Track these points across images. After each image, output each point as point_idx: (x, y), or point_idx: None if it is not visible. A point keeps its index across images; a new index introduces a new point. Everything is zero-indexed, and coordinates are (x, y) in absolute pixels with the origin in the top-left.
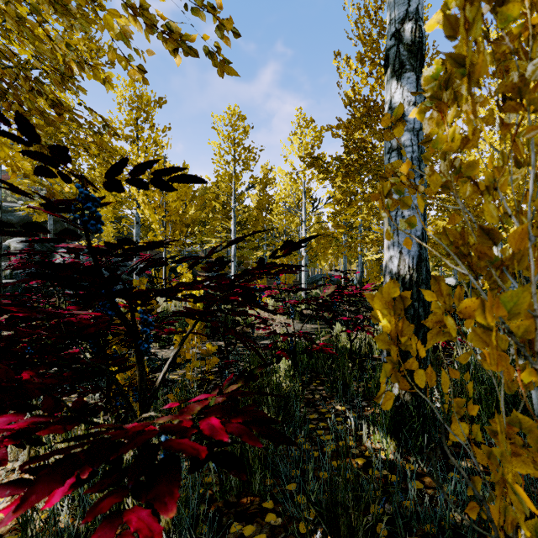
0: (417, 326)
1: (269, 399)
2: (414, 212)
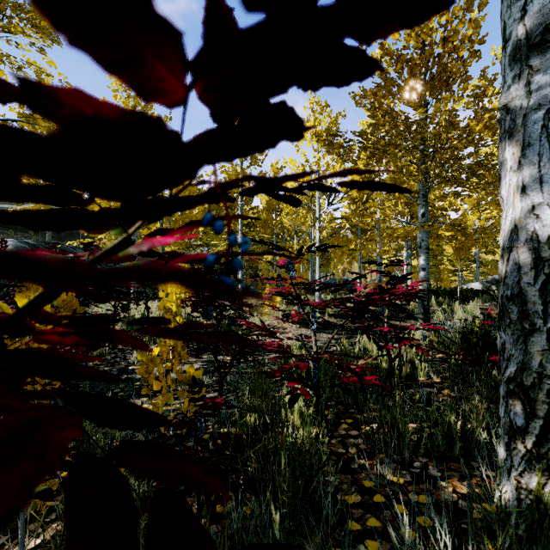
0: None
1: (276, 529)
2: None
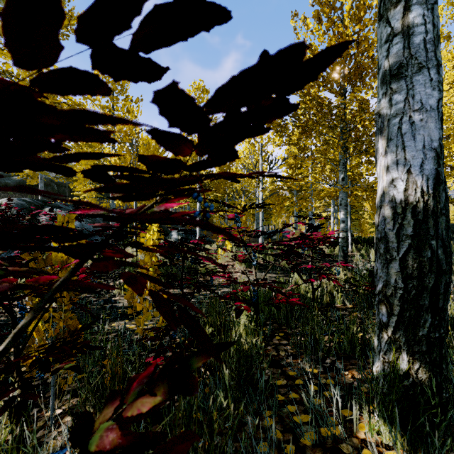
0: (436, 274)
1: (226, 379)
2: (428, 115)
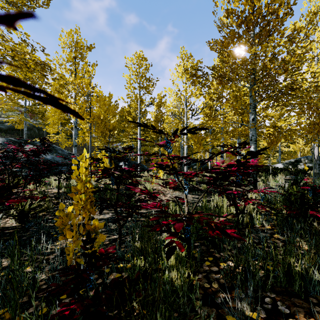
0: None
1: None
2: None
